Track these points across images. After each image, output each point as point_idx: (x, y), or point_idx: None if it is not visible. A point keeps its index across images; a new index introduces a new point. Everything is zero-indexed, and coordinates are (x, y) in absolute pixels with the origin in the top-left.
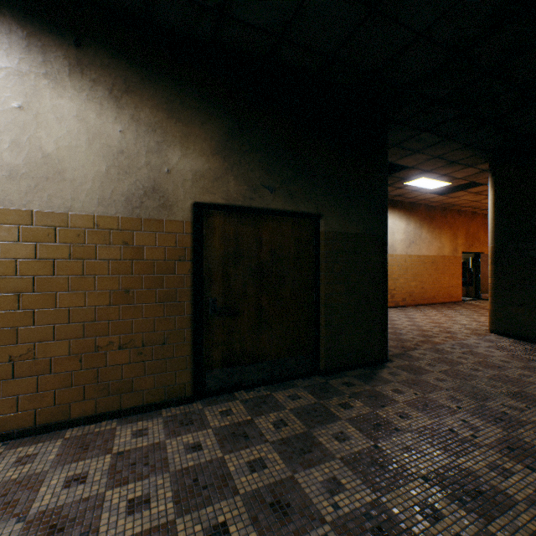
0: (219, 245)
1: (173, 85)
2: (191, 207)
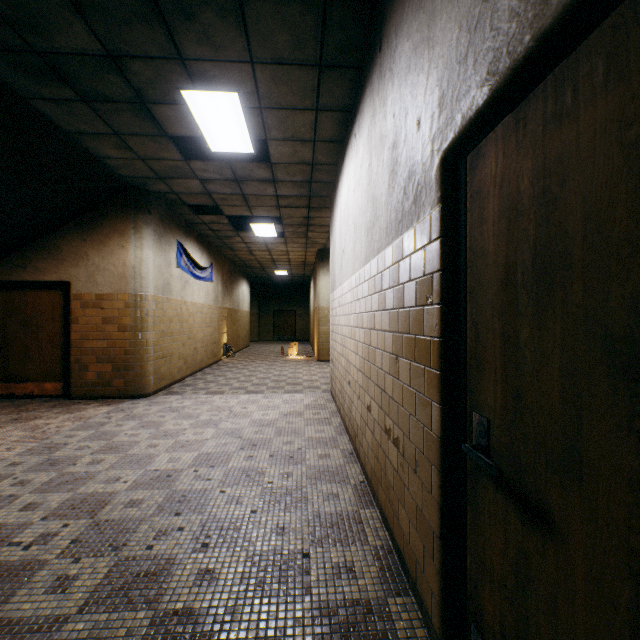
0: (495, 246)
1: None
2: (437, 172)
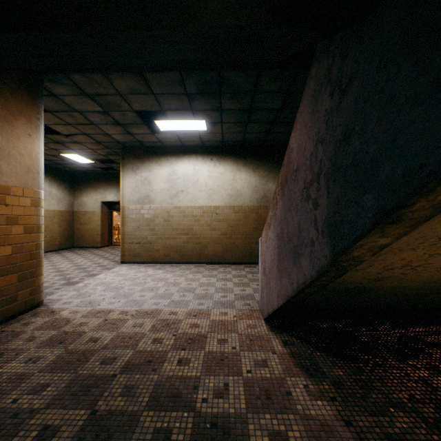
0: None
1: (270, 162)
2: None
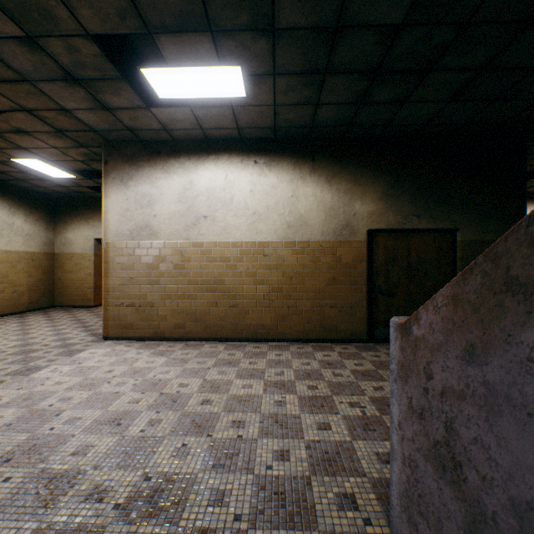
0: (382, 253)
1: (356, 167)
2: (366, 232)
